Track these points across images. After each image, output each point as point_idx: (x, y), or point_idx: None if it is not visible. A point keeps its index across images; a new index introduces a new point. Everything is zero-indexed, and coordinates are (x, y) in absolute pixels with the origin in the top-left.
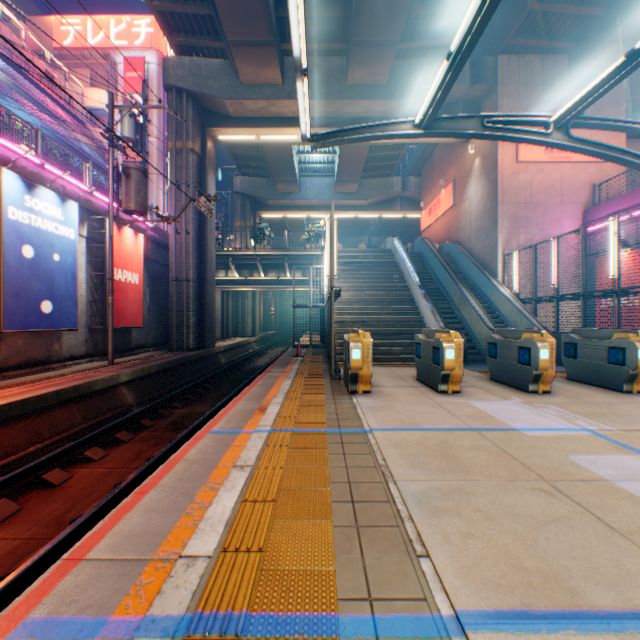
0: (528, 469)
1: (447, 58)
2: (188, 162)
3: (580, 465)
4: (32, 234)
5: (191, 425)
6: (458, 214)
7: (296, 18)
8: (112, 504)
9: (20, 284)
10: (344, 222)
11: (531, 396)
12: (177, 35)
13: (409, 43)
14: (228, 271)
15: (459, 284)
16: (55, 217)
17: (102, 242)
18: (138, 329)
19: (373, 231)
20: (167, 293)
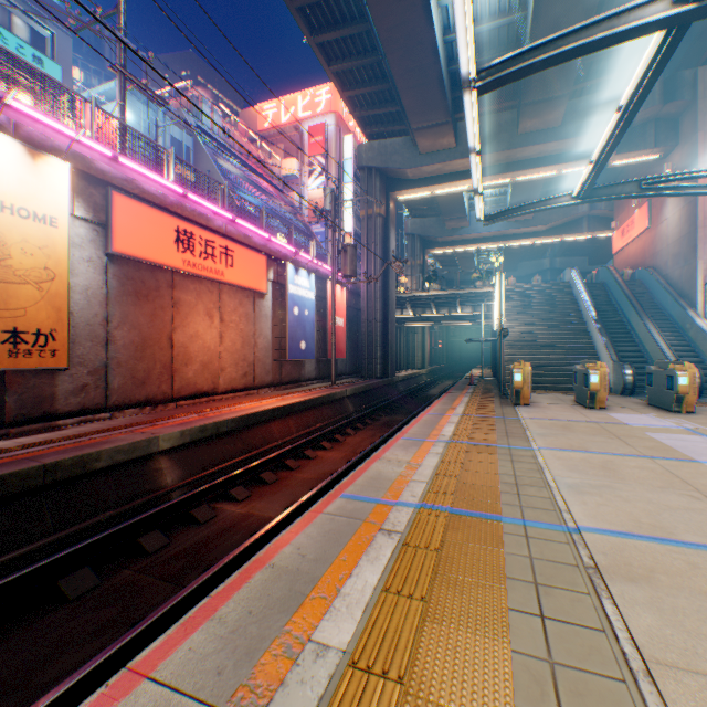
0: (609, 433)
1: (589, 164)
2: (375, 225)
3: (646, 435)
4: (297, 300)
5: (401, 422)
6: (653, 237)
7: (475, 176)
8: (378, 446)
9: (293, 331)
10: (518, 248)
11: (669, 414)
12: (369, 128)
13: (583, 84)
14: (403, 310)
15: (643, 317)
16: (306, 287)
17: (322, 297)
18: (340, 360)
19: (556, 251)
20: (357, 332)
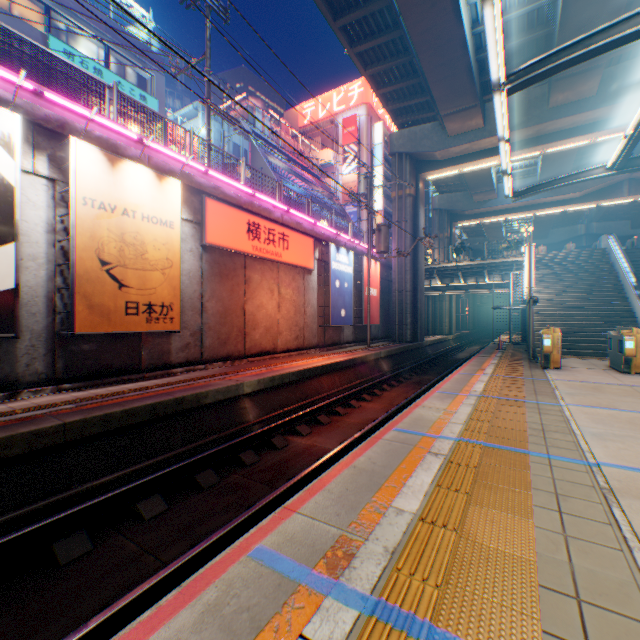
0: None
1: (623, 138)
2: (405, 204)
3: None
4: (338, 274)
5: (431, 381)
6: None
7: (504, 159)
8: (412, 400)
9: (334, 301)
10: (549, 215)
11: None
12: (399, 118)
13: (621, 51)
14: (430, 280)
15: None
16: (345, 263)
17: (358, 271)
18: (373, 326)
19: (592, 216)
20: (388, 300)
